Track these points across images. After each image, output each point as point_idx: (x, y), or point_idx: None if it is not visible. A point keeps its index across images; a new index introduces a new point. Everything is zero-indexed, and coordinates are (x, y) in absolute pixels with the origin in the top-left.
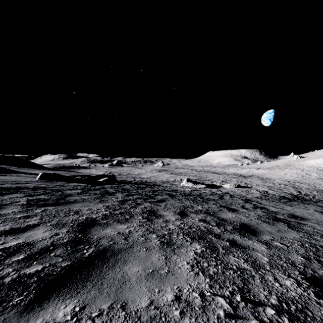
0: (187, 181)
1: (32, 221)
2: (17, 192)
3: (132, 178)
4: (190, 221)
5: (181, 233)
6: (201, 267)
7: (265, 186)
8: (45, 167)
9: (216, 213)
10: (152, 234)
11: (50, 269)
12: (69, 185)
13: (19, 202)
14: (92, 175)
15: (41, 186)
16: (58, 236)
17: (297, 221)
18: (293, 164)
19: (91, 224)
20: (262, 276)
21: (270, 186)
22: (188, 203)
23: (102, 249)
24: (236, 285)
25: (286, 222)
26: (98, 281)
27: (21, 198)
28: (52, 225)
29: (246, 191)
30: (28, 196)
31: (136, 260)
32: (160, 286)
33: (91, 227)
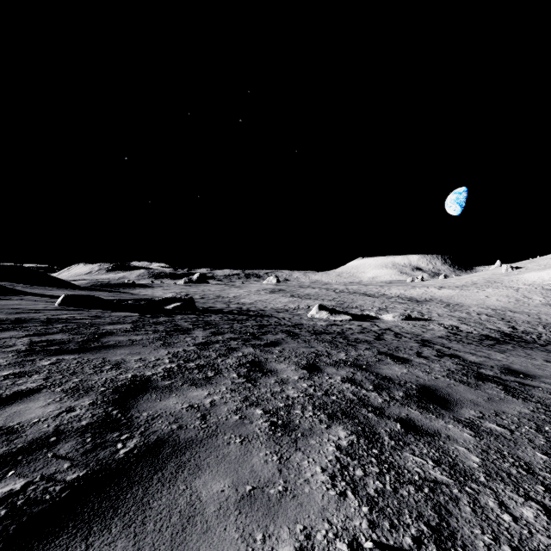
0: (320, 310)
1: (27, 384)
2: (15, 327)
3: (225, 305)
4: (325, 382)
5: (310, 406)
6: (350, 479)
7: (453, 318)
8: (75, 286)
9: (372, 366)
10: (255, 408)
11: (39, 487)
12: (111, 316)
13: (14, 347)
14: (154, 299)
15: (60, 318)
16: (71, 413)
17: (518, 380)
18: (501, 280)
19: (140, 388)
20: (473, 499)
21: (462, 318)
22: (322, 348)
23: (155, 441)
24: (424, 522)
25: (500, 383)
26: (136, 517)
27: (19, 339)
28: (64, 392)
29: (421, 325)
30: (32, 335)
31: (220, 464)
32: (267, 526)
33: (140, 394)
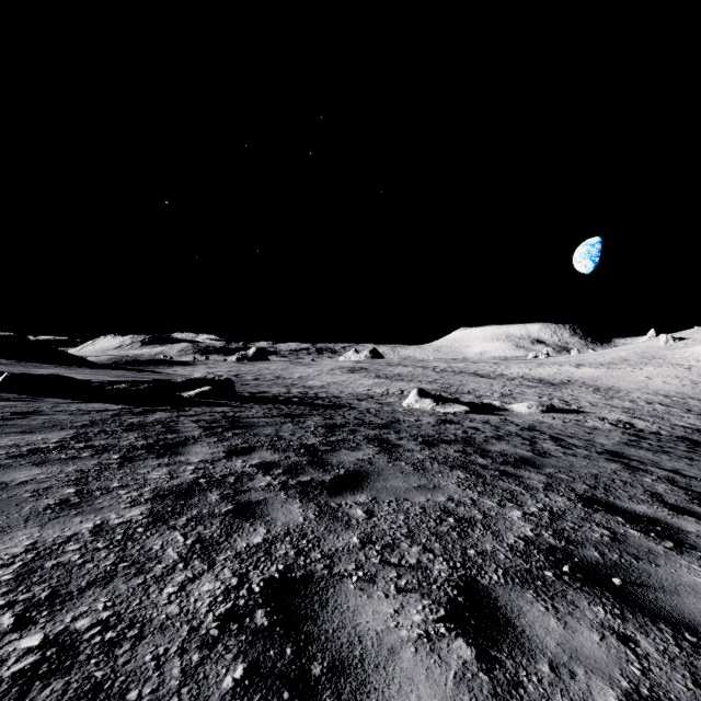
0: (421, 397)
1: None
2: None
3: (285, 388)
4: None
5: None
6: None
7: (616, 409)
8: (89, 362)
9: (633, 577)
10: None
11: None
12: (63, 411)
13: None
14: (174, 381)
15: None
16: None
17: None
18: (663, 356)
19: None
20: None
21: (629, 409)
22: (457, 490)
23: None
24: None
25: None
26: None
27: None
28: None
29: (574, 421)
30: None
31: None
32: None
33: None
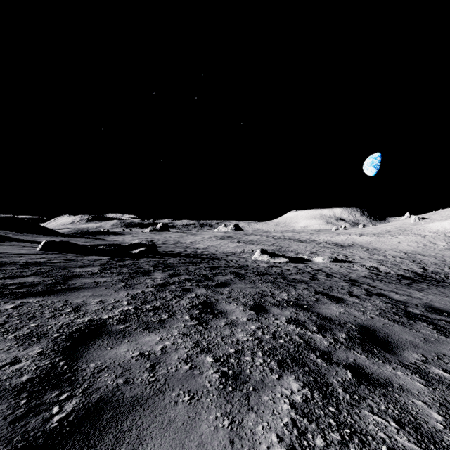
0: (262, 253)
1: None
2: None
3: (183, 249)
4: (272, 323)
5: (259, 352)
6: None
7: (373, 260)
8: (60, 233)
9: (312, 306)
10: (205, 355)
11: None
12: (84, 259)
13: None
14: (123, 245)
15: (37, 262)
16: (15, 366)
17: (444, 318)
18: (411, 229)
19: (94, 333)
20: None
21: (380, 260)
22: (266, 288)
23: (96, 401)
24: None
25: (429, 322)
26: None
27: None
28: (16, 339)
29: (346, 266)
30: (6, 278)
31: (165, 433)
32: None
33: (92, 341)
